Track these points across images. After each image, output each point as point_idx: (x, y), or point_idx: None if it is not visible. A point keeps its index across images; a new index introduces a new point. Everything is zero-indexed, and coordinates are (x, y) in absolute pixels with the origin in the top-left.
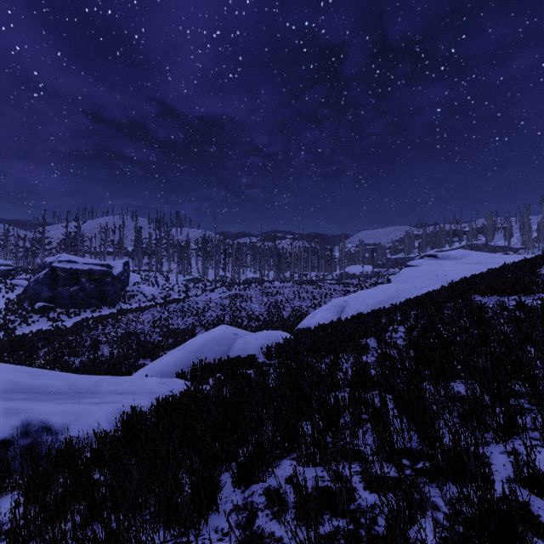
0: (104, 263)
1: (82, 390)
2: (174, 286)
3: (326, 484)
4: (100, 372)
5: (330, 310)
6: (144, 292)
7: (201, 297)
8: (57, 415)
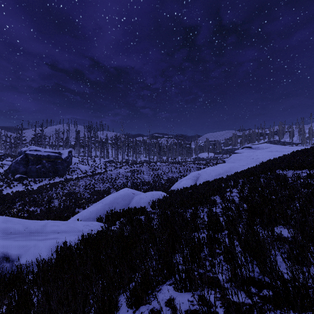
0: (56, 151)
1: (33, 231)
2: (98, 164)
3: (195, 308)
4: (51, 217)
5: (190, 179)
6: (81, 168)
7: (114, 171)
8: (14, 248)
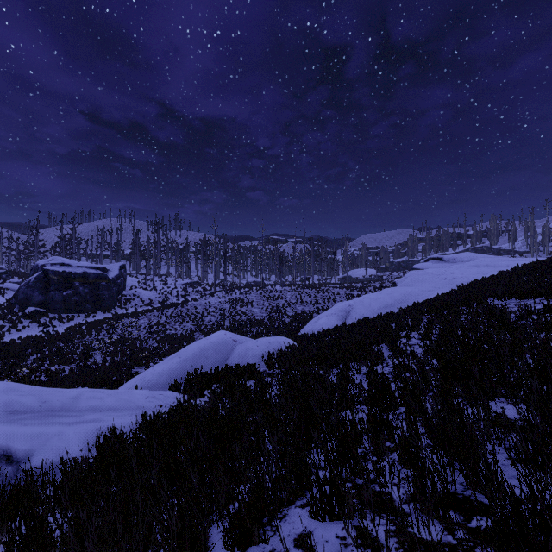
0: (99, 266)
1: (55, 407)
2: (173, 289)
3: (350, 551)
4: (88, 382)
5: (334, 315)
6: (141, 296)
7: (200, 302)
8: (20, 439)
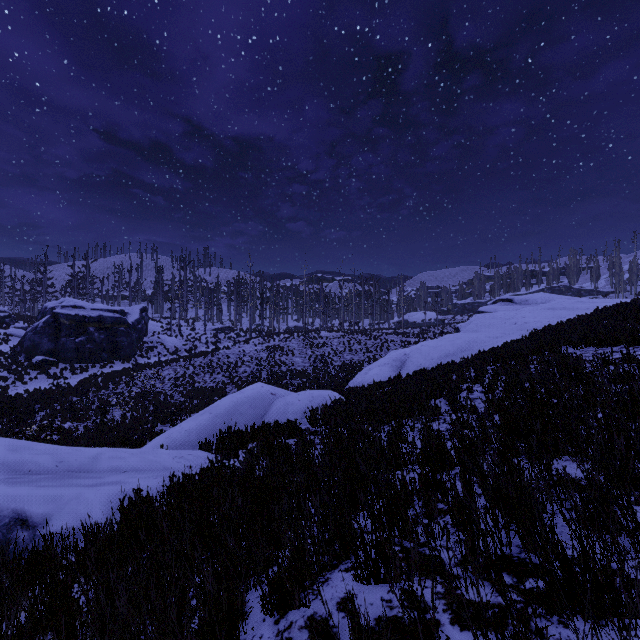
0: (116, 308)
1: (73, 468)
2: (201, 336)
3: (396, 614)
4: (107, 441)
5: (387, 365)
6: (166, 344)
7: (233, 350)
8: (36, 502)
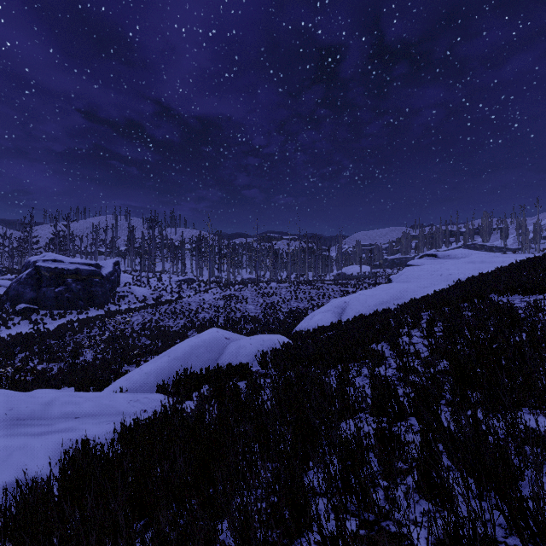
0: (92, 262)
1: (23, 415)
2: (167, 286)
3: None
4: (74, 382)
5: (329, 311)
6: (135, 293)
7: (194, 298)
8: None
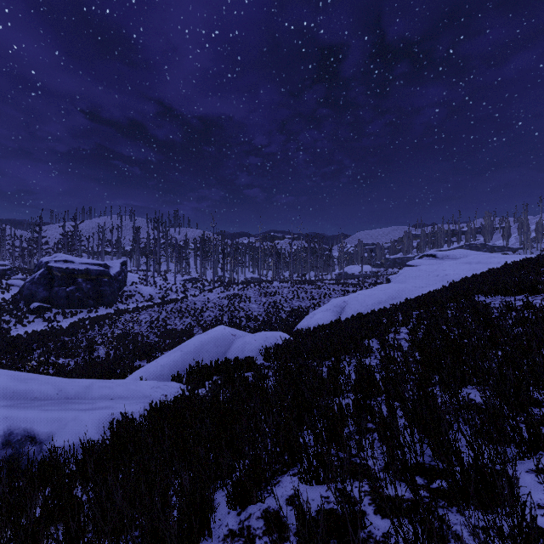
0: (101, 262)
1: (70, 395)
2: (172, 286)
3: (332, 507)
4: (95, 374)
5: (329, 310)
6: (142, 292)
7: (199, 297)
8: (42, 423)
